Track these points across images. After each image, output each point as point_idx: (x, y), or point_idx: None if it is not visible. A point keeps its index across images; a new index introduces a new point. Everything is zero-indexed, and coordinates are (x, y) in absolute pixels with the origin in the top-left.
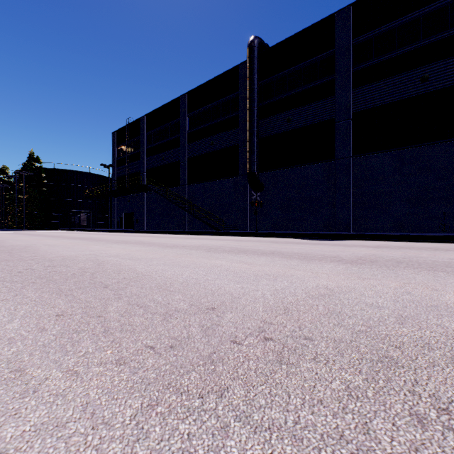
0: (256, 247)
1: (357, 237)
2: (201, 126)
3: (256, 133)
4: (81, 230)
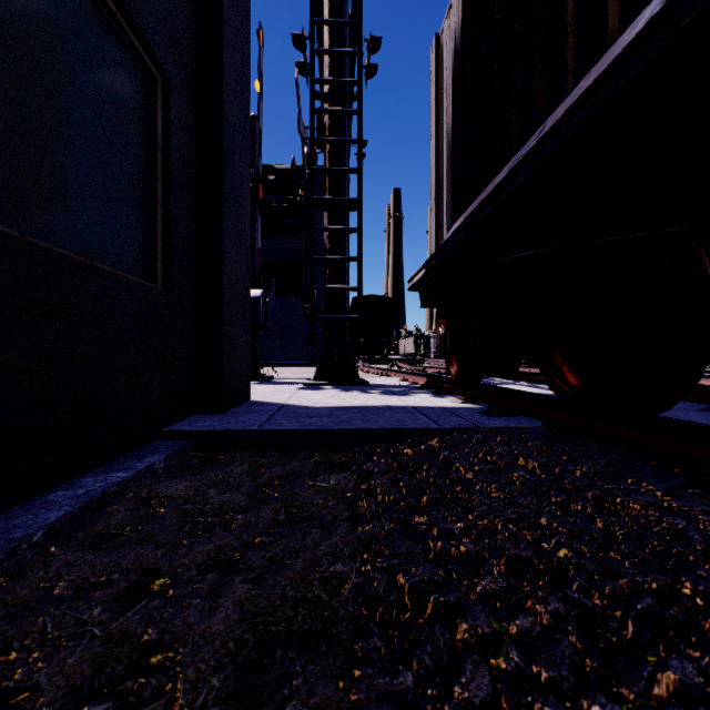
0: None
1: None
2: None
3: None
4: None
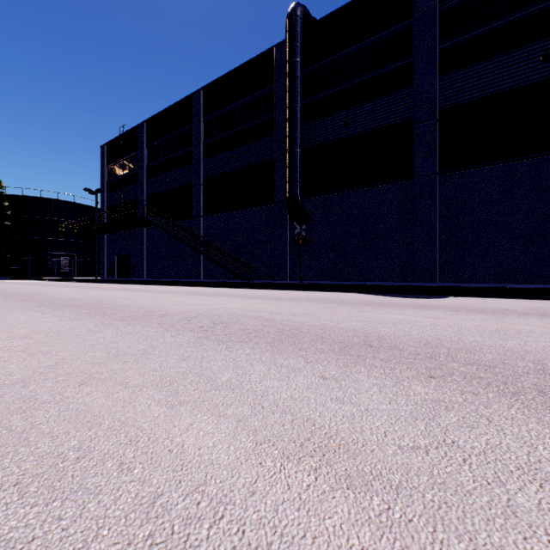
0: (313, 317)
1: (463, 291)
2: (221, 135)
3: (299, 140)
4: (55, 279)
